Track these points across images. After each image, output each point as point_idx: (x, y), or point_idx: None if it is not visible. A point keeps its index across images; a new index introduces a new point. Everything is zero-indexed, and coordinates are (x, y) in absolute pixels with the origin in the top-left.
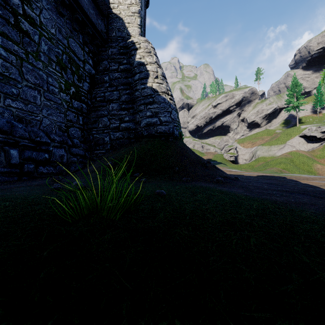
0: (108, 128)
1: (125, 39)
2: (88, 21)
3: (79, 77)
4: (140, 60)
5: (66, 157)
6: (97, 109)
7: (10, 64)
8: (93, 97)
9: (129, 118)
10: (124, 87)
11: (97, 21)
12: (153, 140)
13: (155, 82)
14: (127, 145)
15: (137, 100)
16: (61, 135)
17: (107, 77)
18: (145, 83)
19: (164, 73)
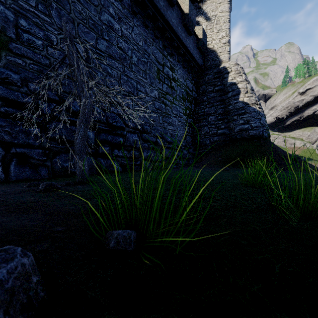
0: (208, 134)
1: (217, 65)
2: (195, 63)
3: (190, 102)
4: (232, 81)
5: (187, 155)
6: (200, 121)
7: (169, 107)
8: (196, 113)
9: (224, 126)
10: (219, 103)
11: (199, 60)
12: (246, 142)
13: (245, 96)
14: (224, 146)
15: (230, 112)
16: (183, 141)
17: (206, 97)
18: (237, 98)
19: (252, 87)
